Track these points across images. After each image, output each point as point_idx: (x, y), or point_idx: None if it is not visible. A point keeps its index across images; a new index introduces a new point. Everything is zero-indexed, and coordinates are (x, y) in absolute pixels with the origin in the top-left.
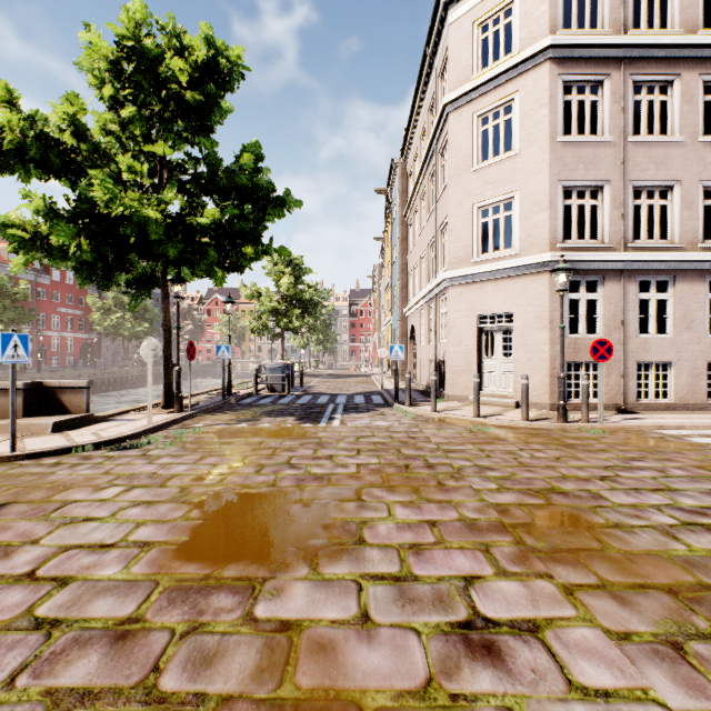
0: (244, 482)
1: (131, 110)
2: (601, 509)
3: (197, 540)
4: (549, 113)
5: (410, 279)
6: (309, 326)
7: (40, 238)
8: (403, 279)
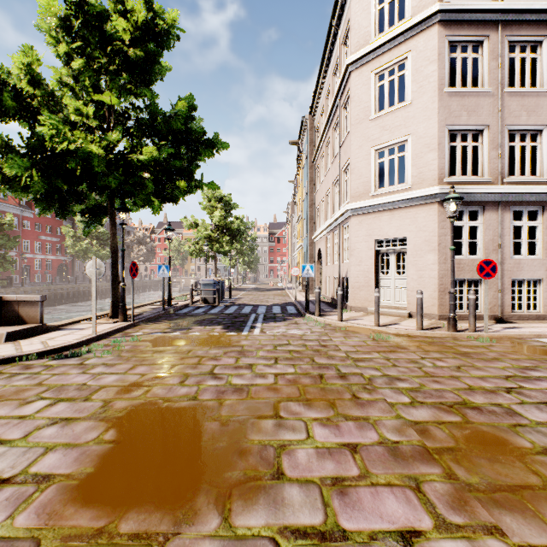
0: (167, 395)
1: (81, 63)
2: (521, 428)
3: (102, 472)
4: (437, 68)
5: (317, 212)
6: (237, 250)
7: (2, 172)
8: (312, 212)
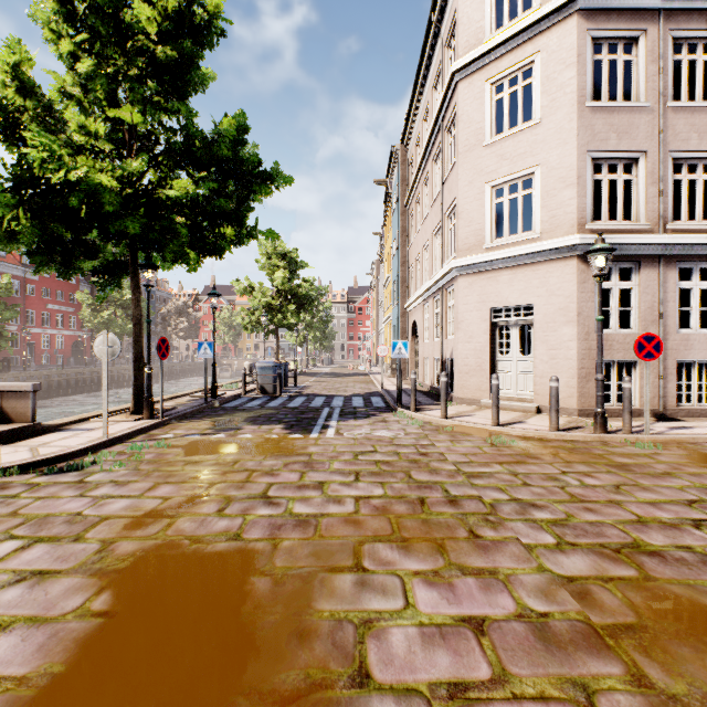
0: (197, 532)
1: (89, 64)
2: None
3: (77, 673)
4: (576, 75)
5: (411, 272)
6: (305, 323)
7: None
8: (404, 272)
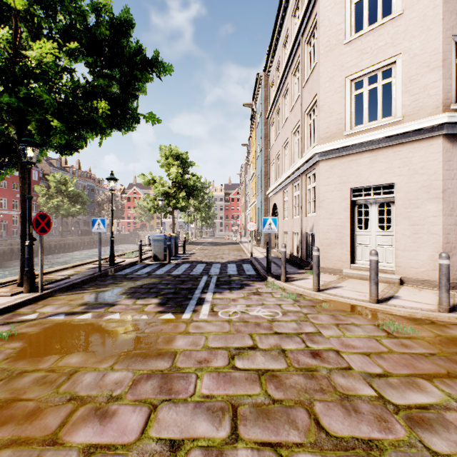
0: None
1: None
2: None
3: None
4: None
5: (272, 167)
6: (195, 207)
7: None
8: (266, 168)
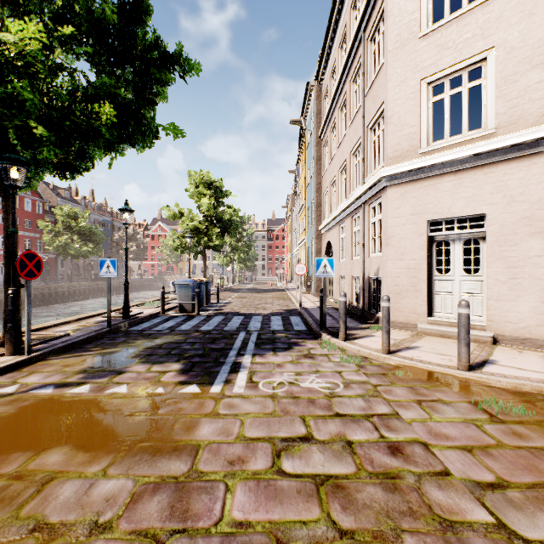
0: None
1: None
2: None
3: None
4: None
5: (325, 197)
6: (232, 246)
7: None
8: (318, 198)
